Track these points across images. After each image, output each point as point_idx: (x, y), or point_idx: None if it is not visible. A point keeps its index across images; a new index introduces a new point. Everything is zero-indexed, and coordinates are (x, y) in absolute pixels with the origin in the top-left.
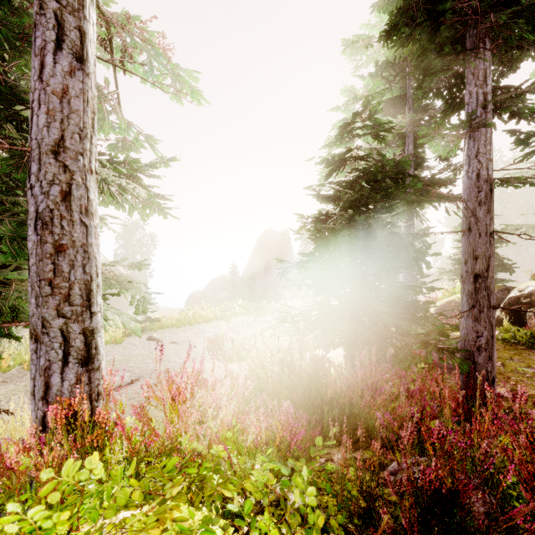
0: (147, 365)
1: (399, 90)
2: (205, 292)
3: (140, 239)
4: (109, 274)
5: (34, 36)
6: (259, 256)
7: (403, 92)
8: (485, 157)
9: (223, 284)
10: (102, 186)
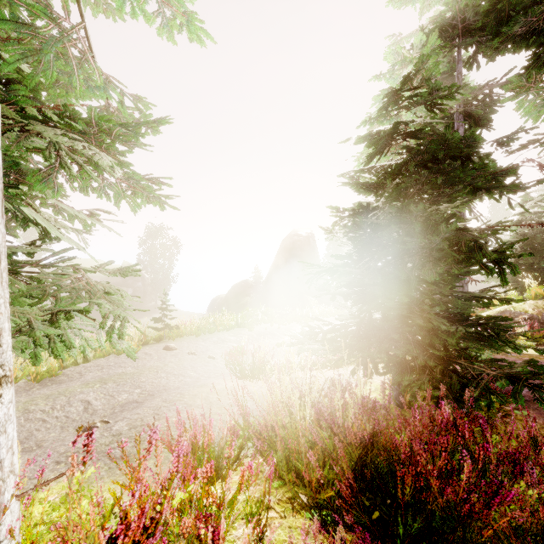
0: (160, 380)
1: (447, 66)
2: (227, 297)
3: (162, 243)
4: (80, 283)
5: None
6: (283, 260)
7: (445, 74)
8: None
9: (246, 289)
10: (49, 152)
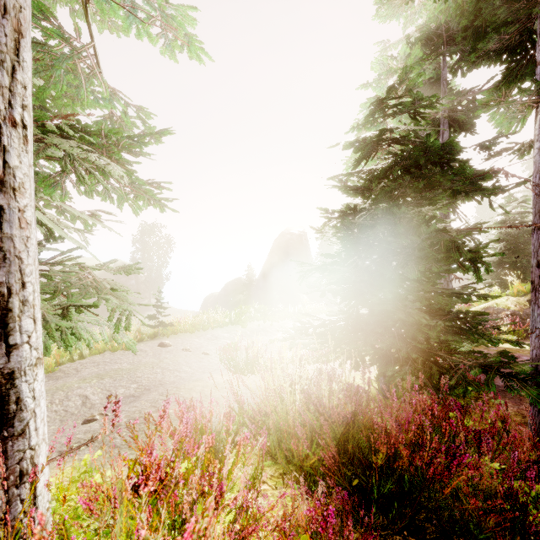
0: (155, 376)
1: (433, 72)
2: (221, 295)
3: (156, 242)
4: (88, 280)
5: None
6: (276, 258)
7: (432, 79)
8: None
9: (239, 287)
10: (65, 163)
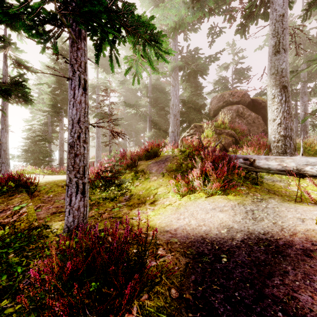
0: None
1: None
2: None
3: None
4: None
5: (4, 130)
6: None
7: None
8: (62, 138)
9: None
10: None
